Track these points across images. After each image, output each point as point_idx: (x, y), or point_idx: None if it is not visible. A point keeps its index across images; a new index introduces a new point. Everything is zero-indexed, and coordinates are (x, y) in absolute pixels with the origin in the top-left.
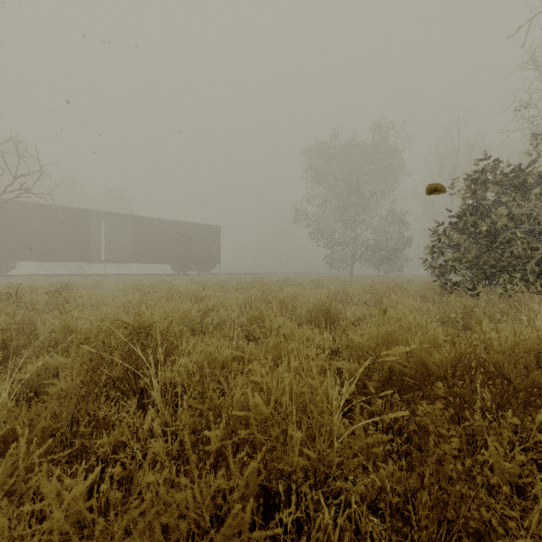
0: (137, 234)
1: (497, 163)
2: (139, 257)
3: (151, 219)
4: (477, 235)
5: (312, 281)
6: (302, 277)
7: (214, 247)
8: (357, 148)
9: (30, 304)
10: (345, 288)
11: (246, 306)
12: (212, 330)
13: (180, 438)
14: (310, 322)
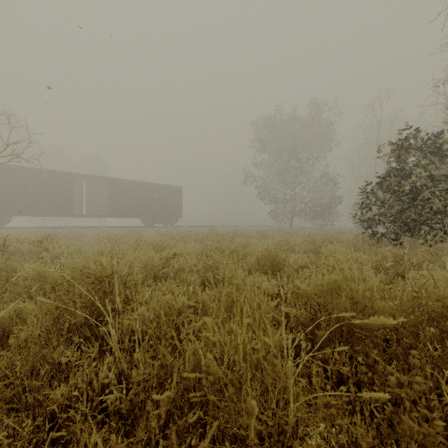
0: (112, 193)
1: (418, 132)
2: (114, 213)
3: (124, 181)
4: (400, 194)
5: (259, 232)
6: (250, 229)
7: (177, 204)
8: (296, 121)
9: (15, 253)
10: (287, 238)
11: (203, 255)
12: (172, 276)
13: (130, 397)
14: (258, 269)
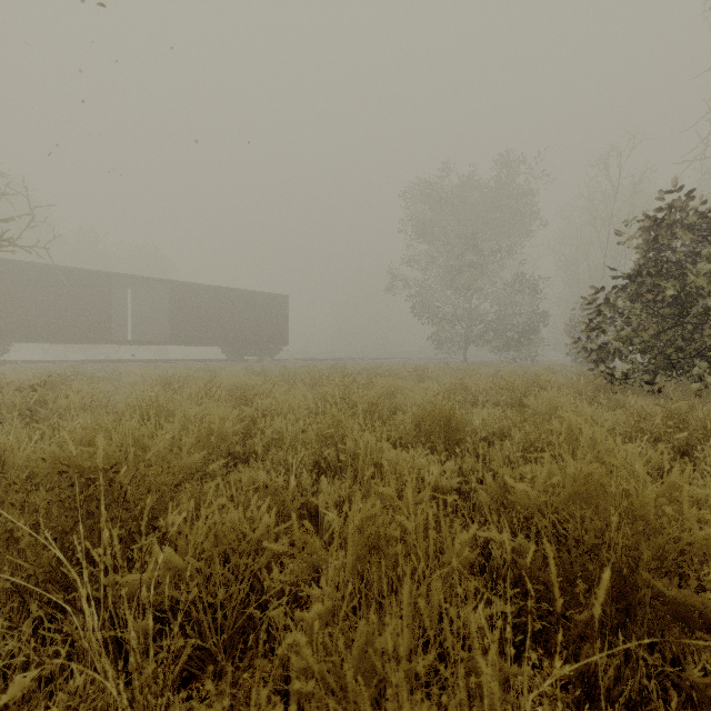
0: (175, 305)
1: (690, 197)
2: (178, 337)
3: (194, 286)
4: (655, 304)
5: (414, 370)
6: (399, 364)
7: (280, 324)
8: (473, 190)
9: None
10: (462, 380)
11: (319, 411)
12: (261, 452)
13: None
14: (419, 439)
